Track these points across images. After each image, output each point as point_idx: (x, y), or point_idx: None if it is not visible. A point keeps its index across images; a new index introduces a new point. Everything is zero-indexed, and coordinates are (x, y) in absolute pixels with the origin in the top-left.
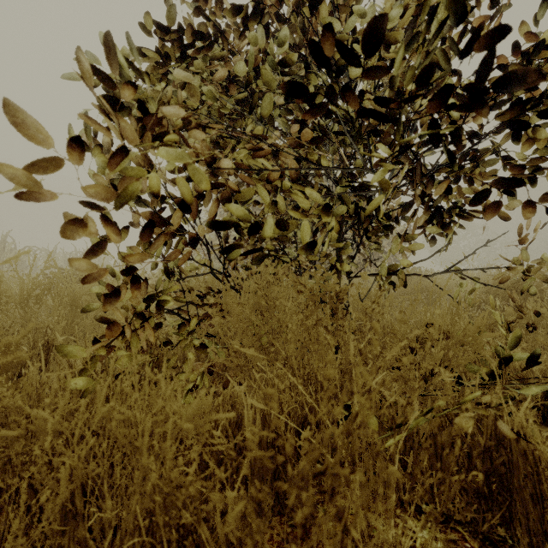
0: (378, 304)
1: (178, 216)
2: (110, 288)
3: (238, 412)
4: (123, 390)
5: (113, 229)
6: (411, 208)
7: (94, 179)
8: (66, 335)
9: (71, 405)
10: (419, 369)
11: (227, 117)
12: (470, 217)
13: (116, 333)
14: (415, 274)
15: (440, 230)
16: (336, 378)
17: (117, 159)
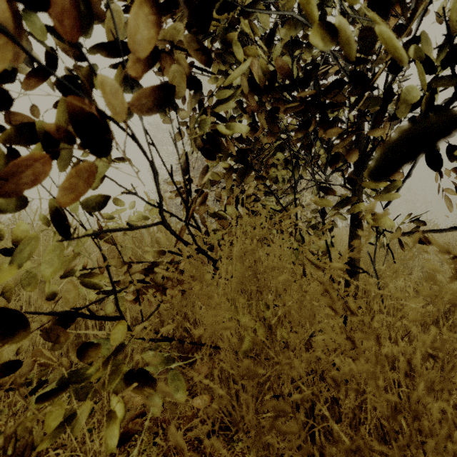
0: None
1: None
2: None
3: None
4: None
5: None
6: None
7: None
8: None
9: None
10: None
11: None
12: None
13: None
14: None
15: None
16: None
17: None
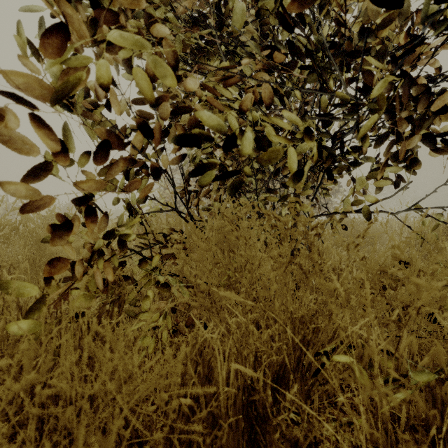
0: (364, 238)
1: (139, 141)
2: (61, 220)
3: (204, 356)
4: (61, 347)
5: (49, 133)
6: (386, 140)
7: (21, 62)
8: (34, 273)
9: (4, 360)
10: (419, 313)
11: (189, 63)
12: (447, 150)
13: (64, 271)
14: (382, 211)
15: (402, 169)
16: (441, 360)
17: (54, 41)
